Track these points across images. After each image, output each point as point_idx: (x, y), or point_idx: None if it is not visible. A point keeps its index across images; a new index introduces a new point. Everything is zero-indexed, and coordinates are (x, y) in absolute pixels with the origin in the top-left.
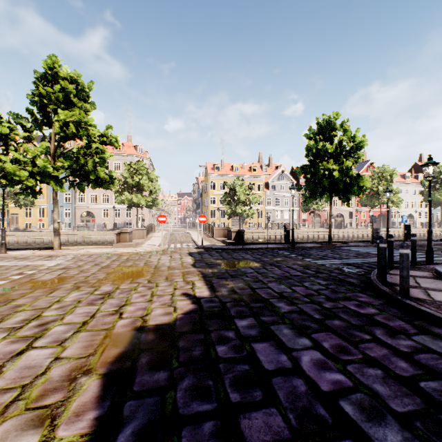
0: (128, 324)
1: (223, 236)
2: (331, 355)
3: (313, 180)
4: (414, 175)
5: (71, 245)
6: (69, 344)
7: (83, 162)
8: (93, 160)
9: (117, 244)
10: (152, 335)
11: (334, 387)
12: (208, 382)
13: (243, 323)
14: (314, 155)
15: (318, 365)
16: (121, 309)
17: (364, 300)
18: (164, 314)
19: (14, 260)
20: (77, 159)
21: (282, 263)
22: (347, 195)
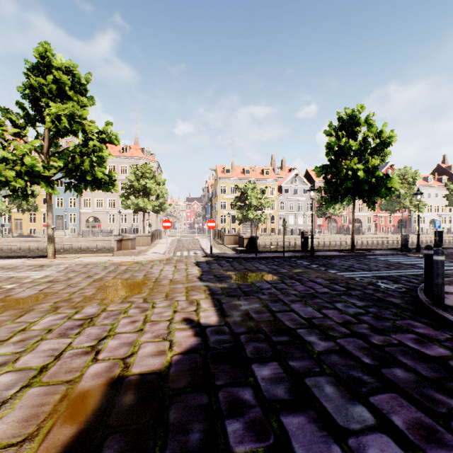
0: (102, 371)
1: (234, 243)
2: (415, 447)
3: (333, 181)
4: (437, 178)
5: (75, 252)
6: (4, 412)
7: (79, 162)
8: (90, 159)
9: (117, 252)
10: (132, 396)
11: None
12: None
13: (264, 372)
14: (335, 153)
15: None
16: (100, 343)
17: (423, 332)
18: (154, 354)
19: None
20: (72, 158)
21: (304, 276)
22: (372, 198)
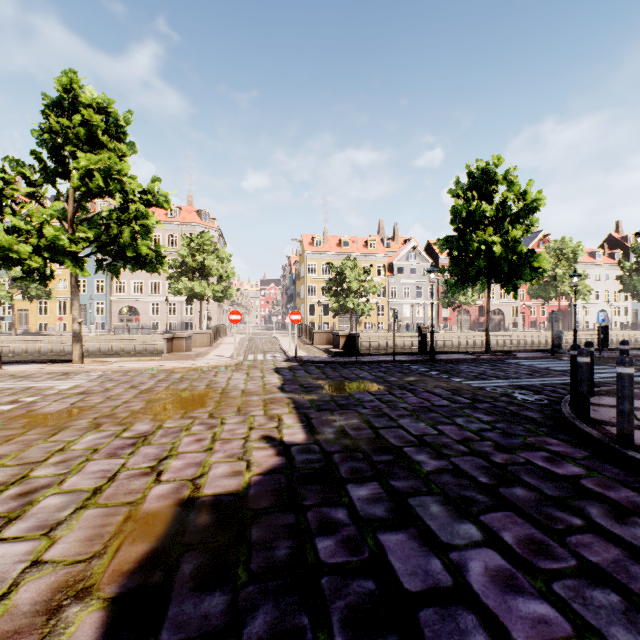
0: (168, 493)
1: (326, 343)
2: (521, 559)
3: (462, 259)
4: (608, 253)
5: (104, 355)
6: (62, 532)
7: (116, 232)
8: (131, 229)
9: (167, 355)
10: (207, 516)
11: (537, 632)
12: (300, 620)
13: (361, 493)
14: (464, 221)
15: (499, 582)
16: (161, 464)
17: (557, 450)
18: (229, 475)
19: (10, 380)
20: (107, 227)
21: (418, 385)
22: (513, 282)
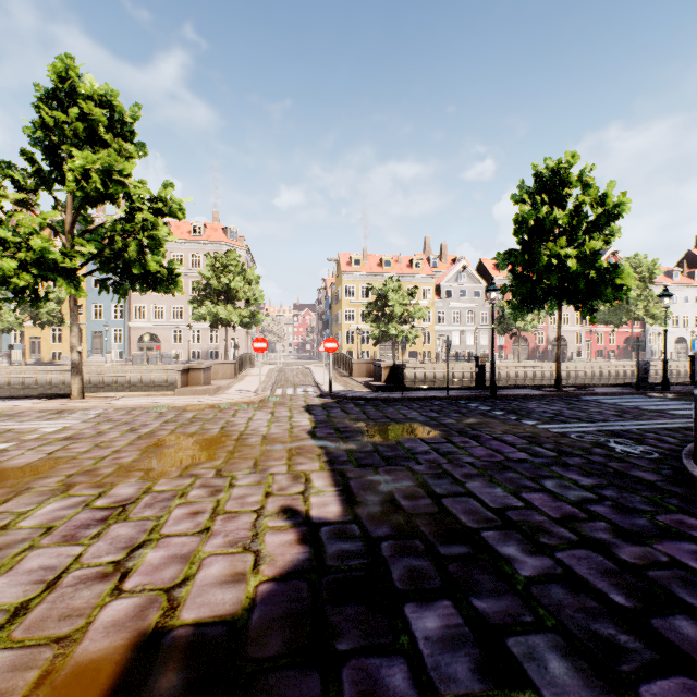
0: (125, 618)
1: (367, 375)
2: None
3: (527, 276)
4: (687, 272)
5: (121, 388)
6: None
7: (120, 245)
8: (138, 241)
9: (181, 390)
10: (175, 676)
11: None
12: None
13: (428, 624)
14: (530, 231)
15: None
16: (132, 557)
17: None
18: (226, 580)
19: None
20: (110, 240)
21: (483, 430)
22: (589, 303)
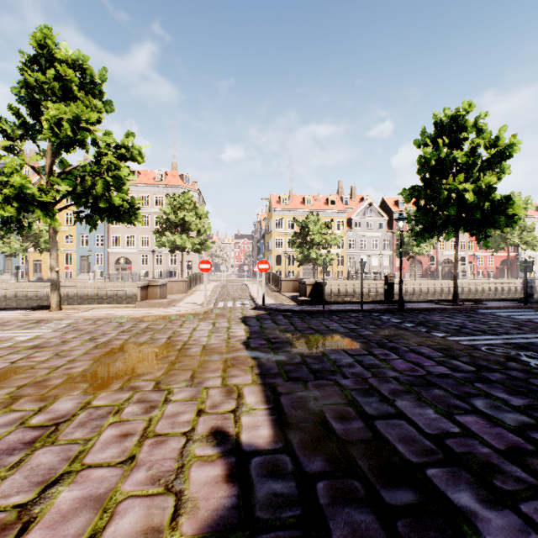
0: None
1: (293, 290)
2: None
3: (428, 208)
4: None
5: (100, 299)
6: None
7: (90, 184)
8: (104, 180)
9: (141, 303)
10: None
11: None
12: None
13: None
14: (432, 170)
15: None
16: (42, 498)
17: None
18: None
19: None
20: (82, 179)
21: (399, 342)
22: (483, 230)
